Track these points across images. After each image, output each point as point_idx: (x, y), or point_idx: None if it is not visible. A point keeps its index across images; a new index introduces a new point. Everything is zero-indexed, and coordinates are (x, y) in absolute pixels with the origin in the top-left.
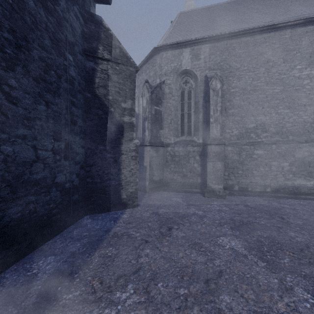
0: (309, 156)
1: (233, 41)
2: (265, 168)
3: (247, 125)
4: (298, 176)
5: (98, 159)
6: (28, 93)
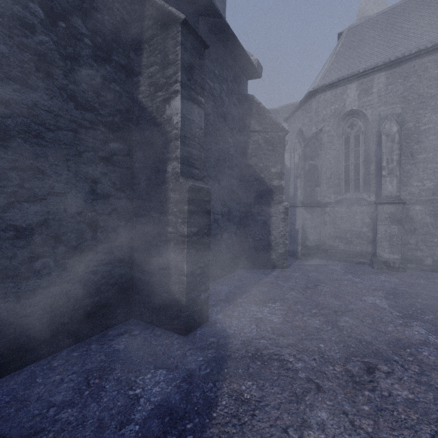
0: None
1: (424, 60)
2: None
3: None
4: None
5: (251, 221)
6: (210, 177)
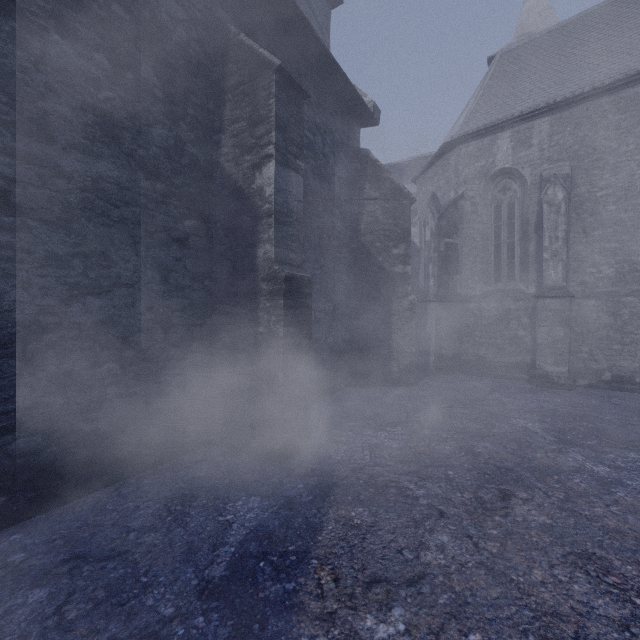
0: None
1: (601, 102)
2: None
3: (634, 257)
4: None
5: (364, 321)
6: (310, 262)
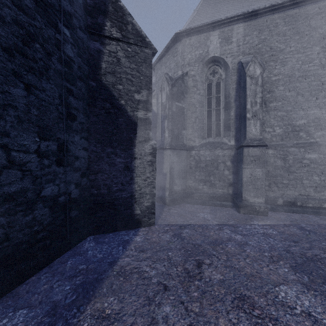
0: None
1: (275, 17)
2: (320, 177)
3: (294, 121)
4: None
5: (105, 165)
6: None
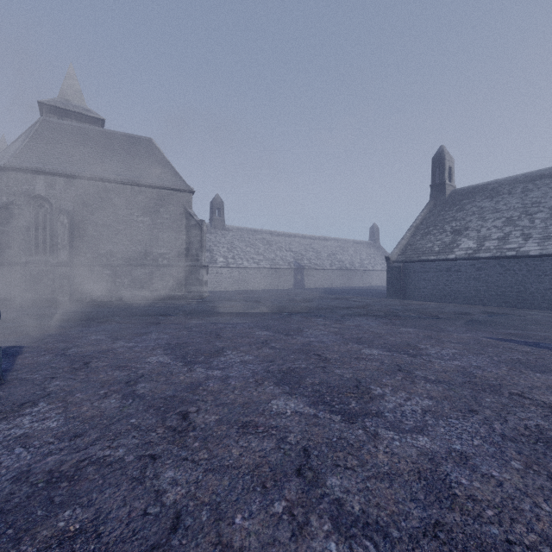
0: (141, 275)
1: (87, 183)
2: (112, 284)
3: (99, 251)
4: (135, 289)
5: None
6: None
